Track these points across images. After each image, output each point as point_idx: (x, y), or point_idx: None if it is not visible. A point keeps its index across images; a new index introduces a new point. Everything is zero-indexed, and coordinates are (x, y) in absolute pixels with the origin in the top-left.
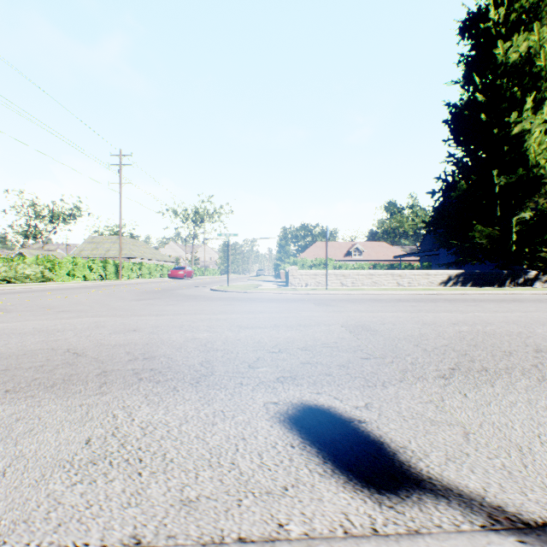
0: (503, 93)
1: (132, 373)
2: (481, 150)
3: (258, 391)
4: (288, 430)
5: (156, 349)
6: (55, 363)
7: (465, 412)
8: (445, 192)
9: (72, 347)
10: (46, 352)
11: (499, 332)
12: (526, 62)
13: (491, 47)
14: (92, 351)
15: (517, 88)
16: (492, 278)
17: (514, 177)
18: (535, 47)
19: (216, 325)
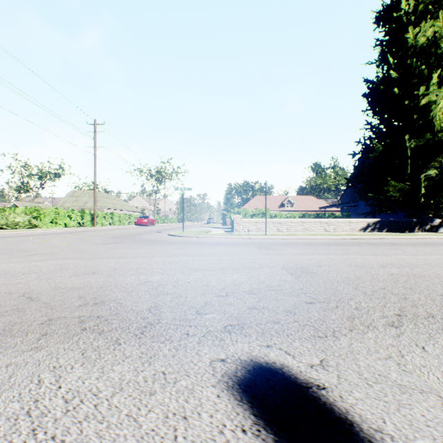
0: (413, 71)
1: (78, 321)
2: (394, 119)
3: (204, 344)
4: (238, 402)
5: (109, 293)
6: (5, 309)
7: (432, 373)
8: (364, 154)
9: (28, 291)
10: (1, 296)
11: (427, 274)
12: (433, 45)
13: (402, 32)
14: (46, 295)
15: (424, 66)
16: (404, 225)
17: (422, 140)
18: (440, 32)
19: (169, 267)
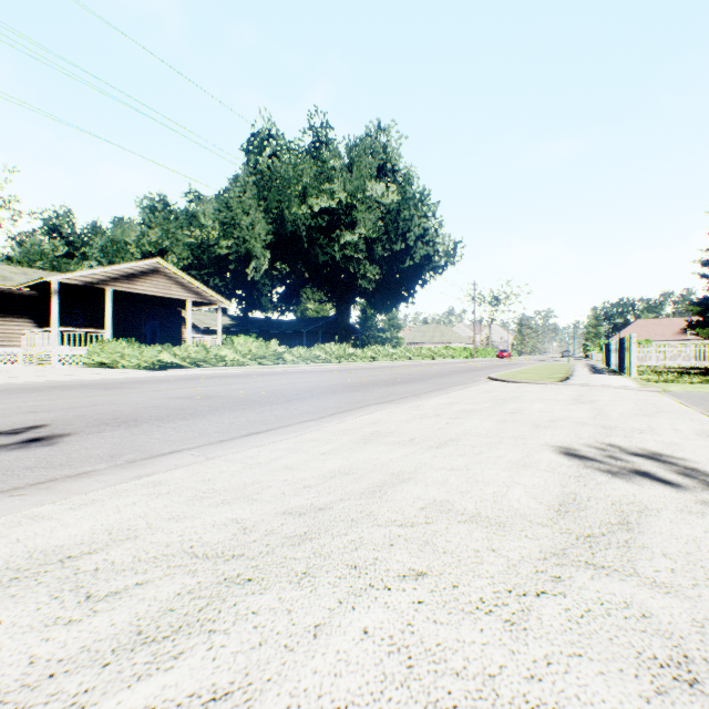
0: None
1: None
2: None
3: None
4: None
5: None
6: None
7: None
8: (698, 309)
9: None
10: None
11: None
12: None
13: None
14: None
15: None
16: None
17: None
18: None
19: None
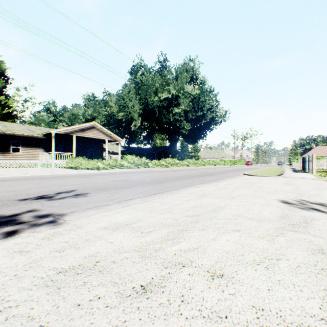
0: None
1: None
2: None
3: None
4: None
5: None
6: None
7: None
8: None
9: None
10: None
11: None
12: None
13: None
14: None
15: None
16: None
17: None
18: None
19: None
